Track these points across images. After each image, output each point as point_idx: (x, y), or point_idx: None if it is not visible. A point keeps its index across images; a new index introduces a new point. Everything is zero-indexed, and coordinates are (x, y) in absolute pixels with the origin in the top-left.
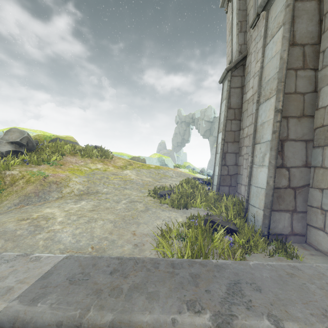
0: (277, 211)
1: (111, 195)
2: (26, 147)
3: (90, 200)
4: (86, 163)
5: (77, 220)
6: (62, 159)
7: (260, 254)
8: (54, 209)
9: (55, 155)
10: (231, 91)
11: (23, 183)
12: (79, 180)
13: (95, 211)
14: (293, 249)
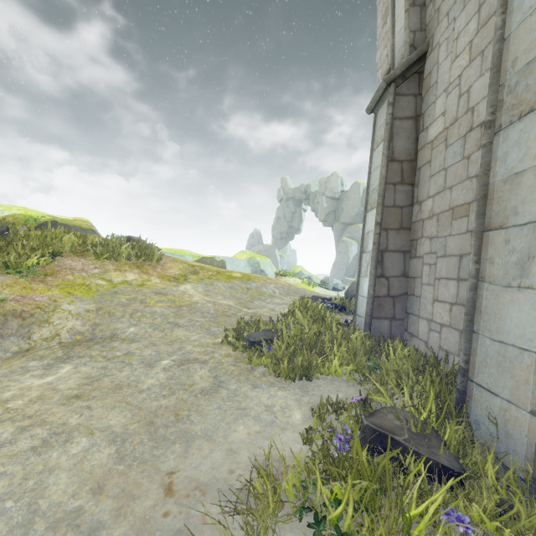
0: None
1: (141, 344)
2: None
3: (85, 361)
4: (105, 271)
5: (9, 443)
6: (51, 262)
7: None
8: None
9: (36, 255)
10: (394, 126)
11: None
12: (76, 309)
13: (79, 402)
14: None
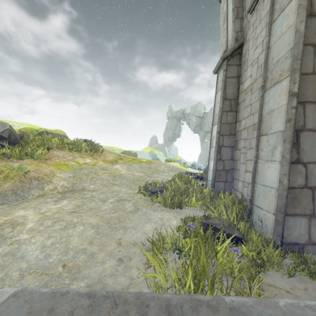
0: (291, 216)
1: (98, 192)
2: (8, 140)
3: (73, 199)
4: (74, 157)
5: (51, 226)
6: (48, 153)
7: (276, 273)
8: (28, 210)
9: (40, 149)
10: (227, 81)
11: (1, 179)
12: (64, 176)
13: (75, 214)
14: (314, 264)
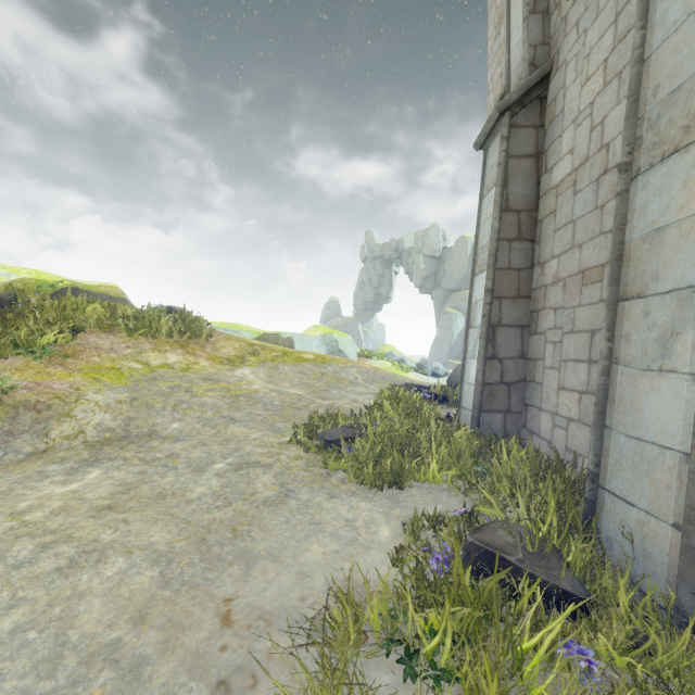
0: None
1: (187, 443)
2: None
3: (118, 464)
4: (140, 351)
5: (28, 563)
6: (72, 340)
7: None
8: None
9: (53, 331)
10: (510, 167)
11: None
12: (105, 399)
13: (112, 514)
14: None
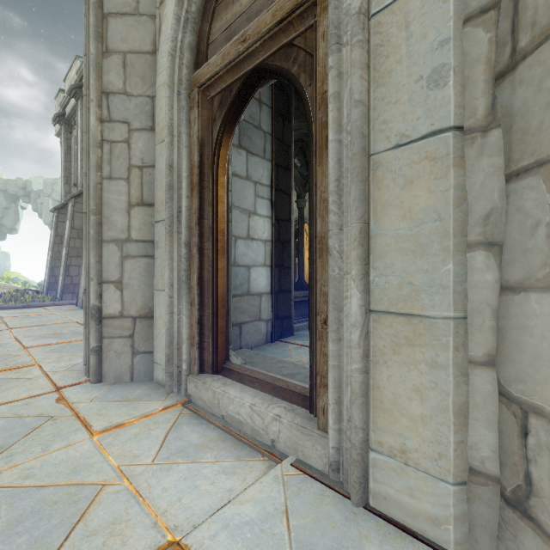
0: (66, 294)
1: None
2: None
3: None
4: None
5: None
6: None
7: None
8: None
9: None
10: (59, 224)
11: None
12: None
13: None
14: None
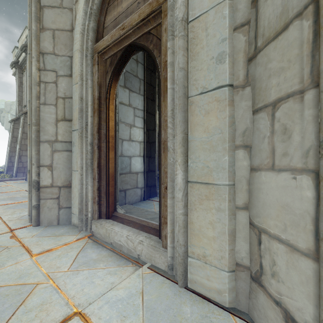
0: (19, 173)
1: None
2: None
3: None
4: None
5: None
6: None
7: None
8: None
9: None
10: (14, 130)
11: None
12: None
13: None
14: None
